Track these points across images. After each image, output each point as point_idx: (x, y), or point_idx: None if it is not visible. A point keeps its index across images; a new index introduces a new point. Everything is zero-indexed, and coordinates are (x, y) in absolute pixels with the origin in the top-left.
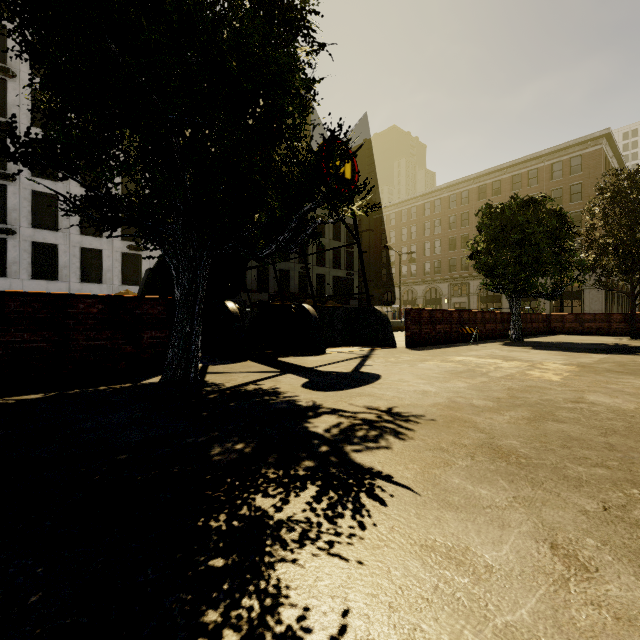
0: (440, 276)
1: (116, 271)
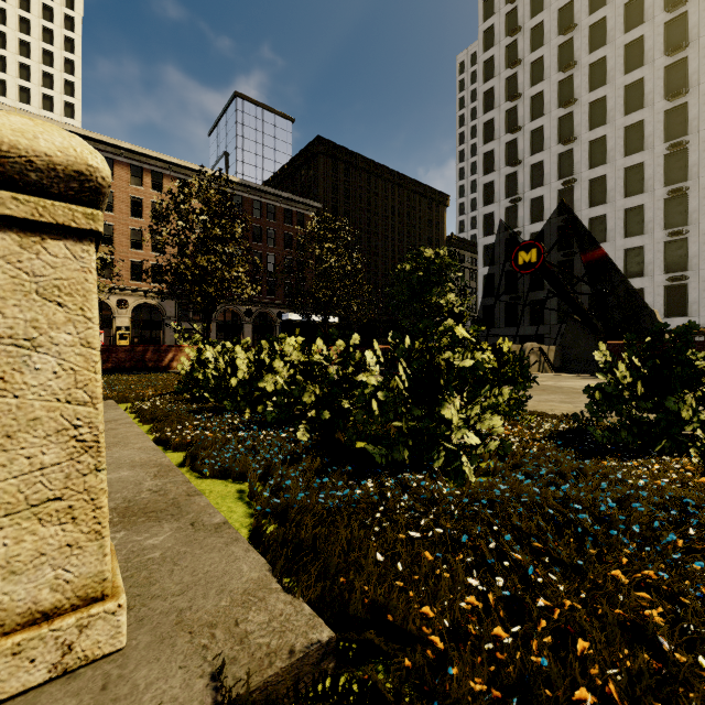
0: None
1: (657, 305)
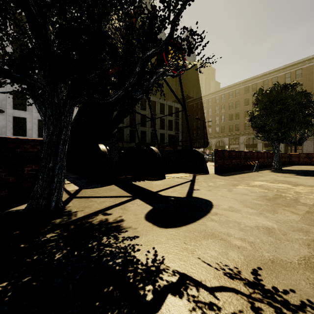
0: (224, 134)
1: None
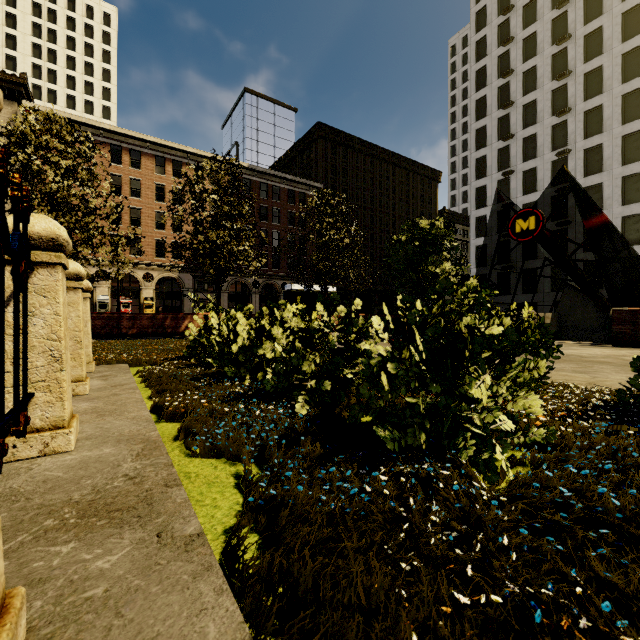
0: None
1: None
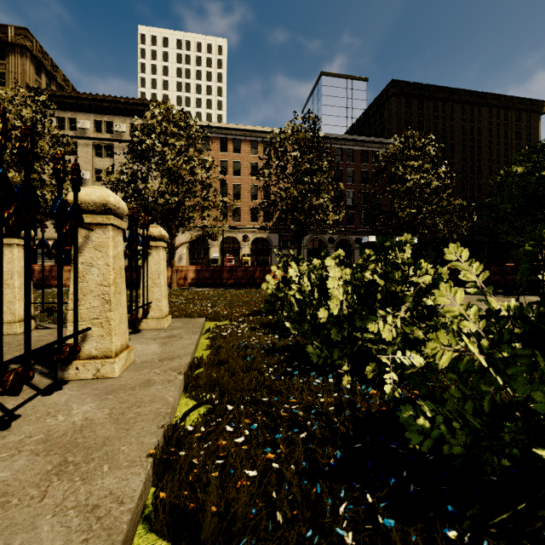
0: None
1: None
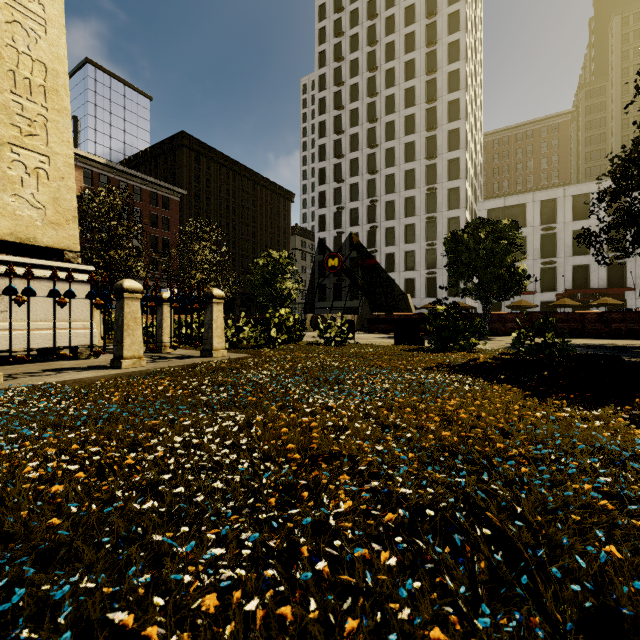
0: None
1: (422, 290)
